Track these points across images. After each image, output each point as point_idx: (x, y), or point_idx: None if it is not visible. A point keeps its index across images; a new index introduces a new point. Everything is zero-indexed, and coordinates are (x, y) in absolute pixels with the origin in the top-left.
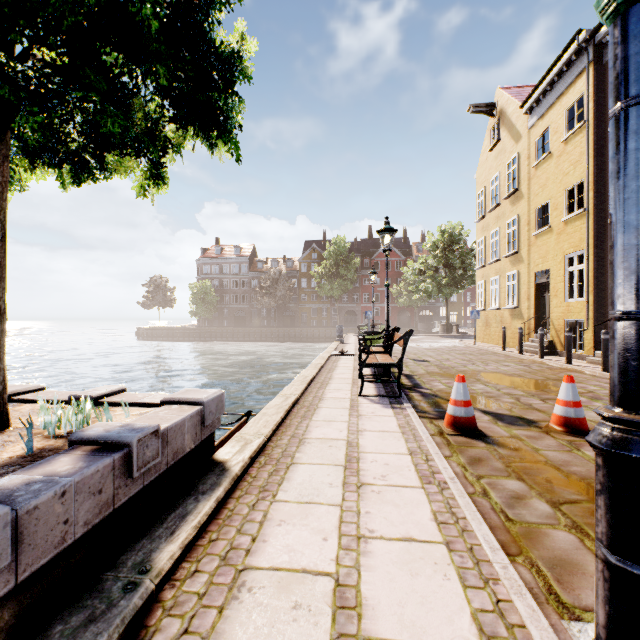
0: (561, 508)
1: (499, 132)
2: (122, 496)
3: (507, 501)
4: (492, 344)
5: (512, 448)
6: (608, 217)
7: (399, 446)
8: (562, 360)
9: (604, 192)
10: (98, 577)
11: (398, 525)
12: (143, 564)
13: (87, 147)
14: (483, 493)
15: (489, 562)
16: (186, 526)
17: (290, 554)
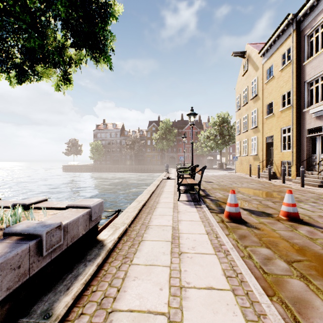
0: (293, 265)
1: (247, 66)
2: (35, 268)
3: (262, 261)
4: (244, 173)
5: (261, 229)
6: (303, 109)
7: (201, 229)
8: (280, 181)
9: (301, 96)
10: (17, 322)
11: (203, 279)
12: (47, 311)
13: (25, 62)
14: (249, 256)
15: (259, 302)
16: (77, 283)
17: (140, 300)
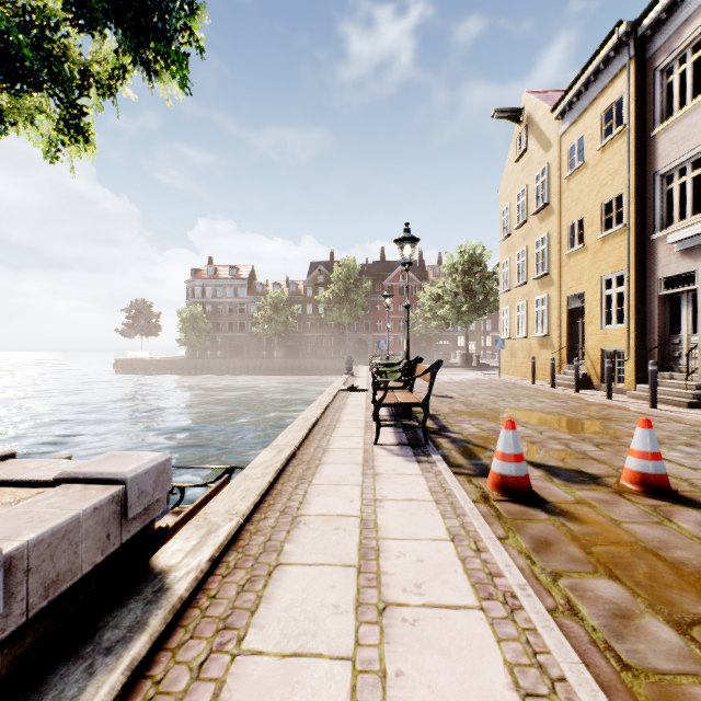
0: (693, 635)
1: (526, 141)
2: None
3: (609, 624)
4: (518, 377)
5: (584, 520)
6: (651, 233)
7: (435, 525)
8: (600, 395)
9: (647, 205)
10: None
11: None
12: None
13: None
14: (569, 608)
15: None
16: None
17: None
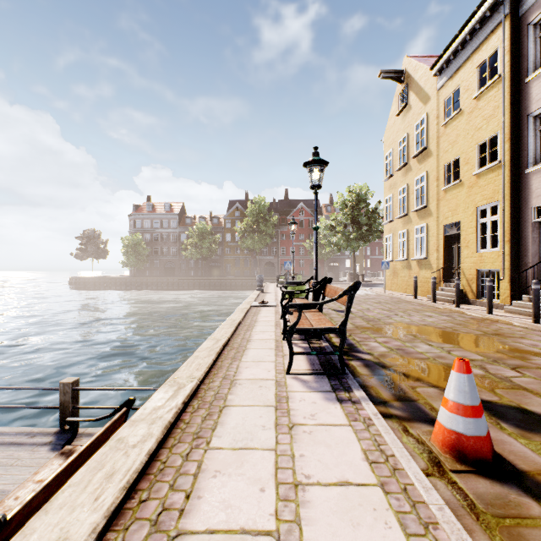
0: None
1: (407, 96)
2: None
3: None
4: (400, 292)
5: None
6: (525, 168)
7: None
8: (479, 309)
9: (520, 144)
10: None
11: None
12: None
13: None
14: None
15: None
16: None
17: None
